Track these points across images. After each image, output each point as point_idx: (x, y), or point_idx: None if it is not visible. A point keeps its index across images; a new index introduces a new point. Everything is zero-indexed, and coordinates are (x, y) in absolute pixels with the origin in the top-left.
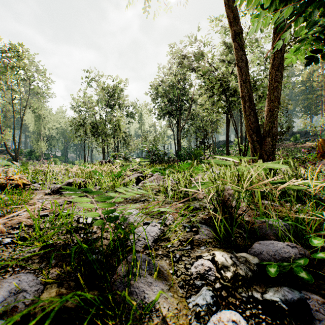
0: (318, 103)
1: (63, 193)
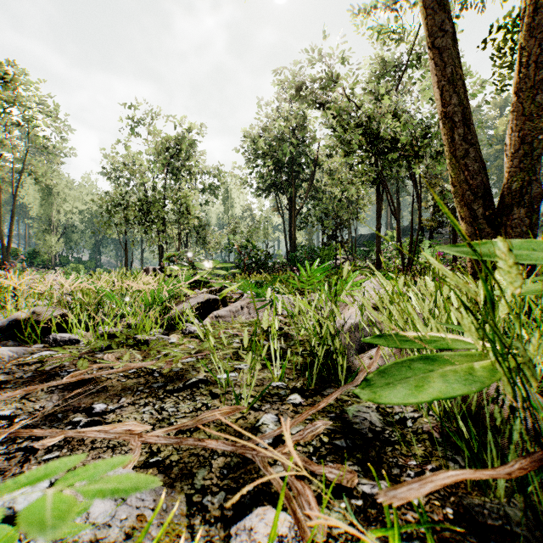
0: None
1: None
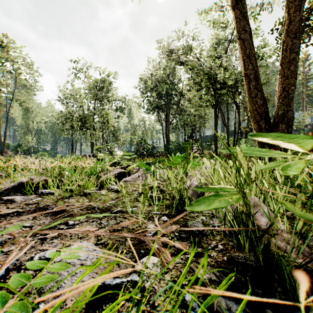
0: (300, 100)
1: (4, 199)
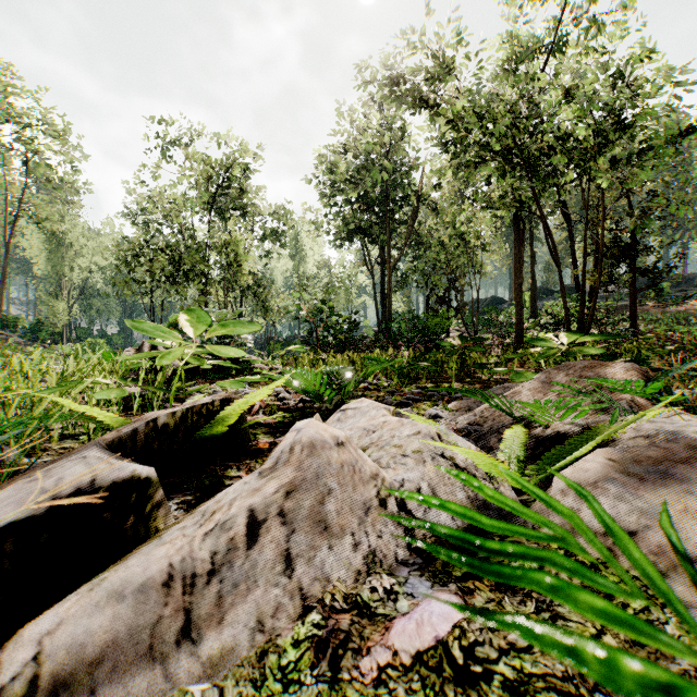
0: None
1: None
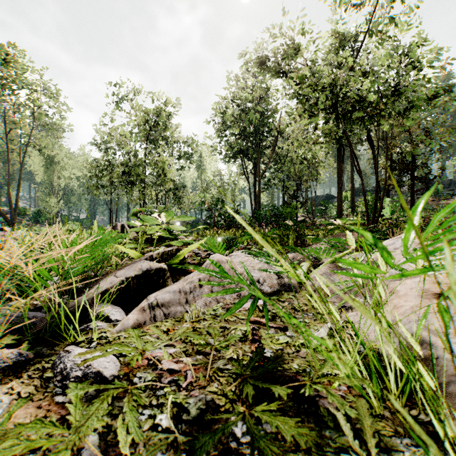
0: None
1: None
